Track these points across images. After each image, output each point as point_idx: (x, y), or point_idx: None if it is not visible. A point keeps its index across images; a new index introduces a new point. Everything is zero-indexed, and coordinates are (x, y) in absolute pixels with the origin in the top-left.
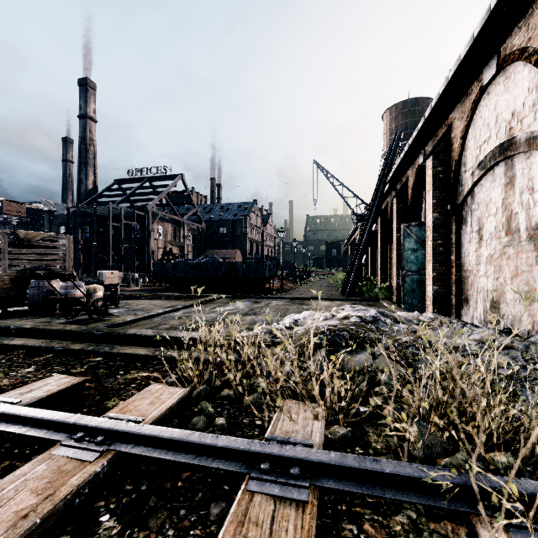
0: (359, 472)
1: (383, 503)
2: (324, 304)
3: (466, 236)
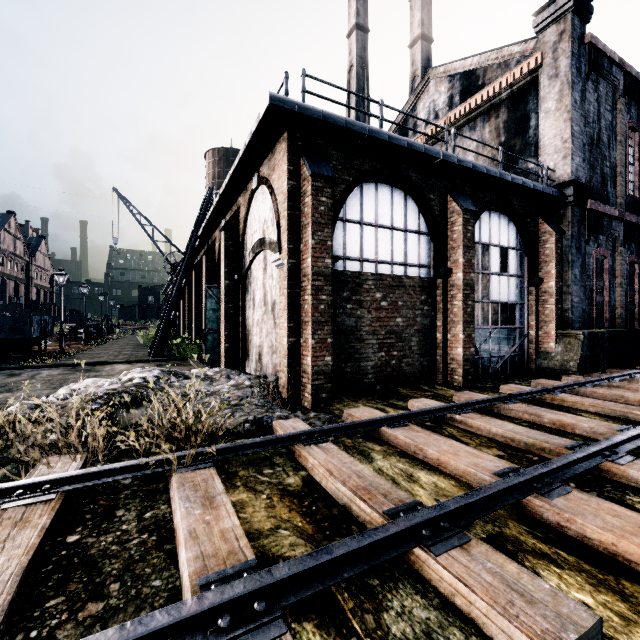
0: (99, 474)
1: (118, 490)
2: (120, 369)
3: (248, 302)
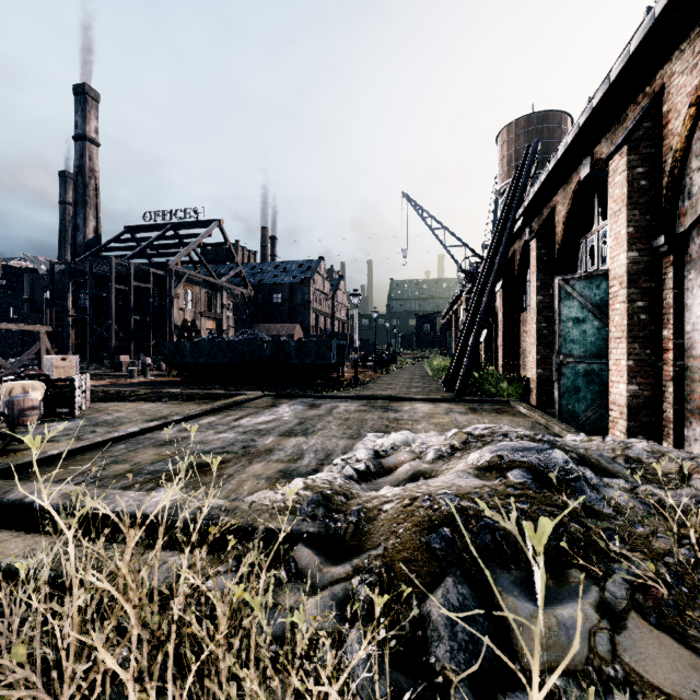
0: None
1: None
2: (422, 410)
3: None
